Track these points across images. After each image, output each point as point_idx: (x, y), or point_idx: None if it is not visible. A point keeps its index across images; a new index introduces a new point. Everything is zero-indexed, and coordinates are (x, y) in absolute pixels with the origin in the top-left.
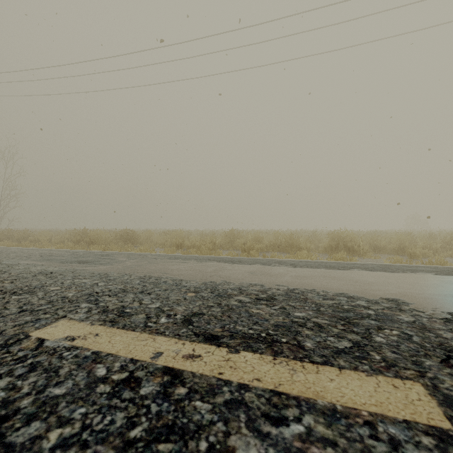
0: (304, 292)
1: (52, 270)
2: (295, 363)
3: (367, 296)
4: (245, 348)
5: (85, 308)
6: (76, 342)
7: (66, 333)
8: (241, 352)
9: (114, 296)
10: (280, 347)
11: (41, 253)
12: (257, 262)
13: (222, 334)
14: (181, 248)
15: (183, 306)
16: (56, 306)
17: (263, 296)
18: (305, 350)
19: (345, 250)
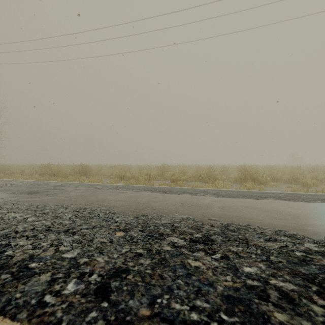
0: (240, 229)
1: None
2: None
3: (308, 234)
4: None
5: None
6: None
7: None
8: None
9: (31, 238)
10: None
11: (4, 184)
12: (185, 192)
13: None
14: (124, 178)
15: (106, 254)
16: None
17: (198, 235)
18: None
19: (250, 180)
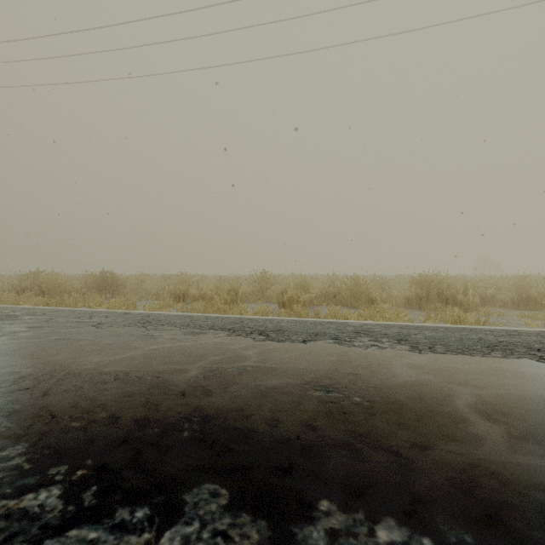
0: None
1: None
2: None
3: None
4: None
5: None
6: None
7: None
8: None
9: None
10: None
11: None
12: (319, 334)
13: None
14: (184, 299)
15: None
16: None
17: None
18: None
19: (438, 303)
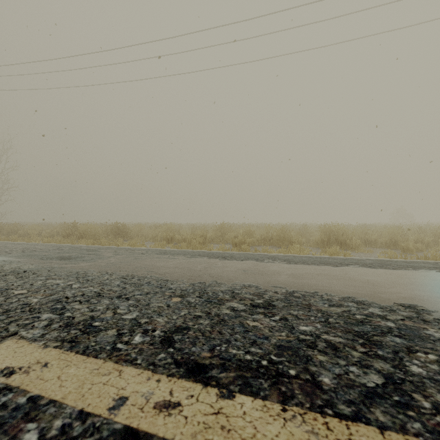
0: (306, 296)
1: (27, 268)
2: (314, 418)
3: (378, 300)
4: (242, 388)
5: (45, 320)
6: (14, 378)
7: (6, 361)
8: (236, 395)
9: (85, 303)
10: (289, 386)
11: (24, 248)
12: (250, 258)
13: (211, 362)
14: (172, 241)
15: (165, 316)
16: (11, 317)
17: (259, 301)
18: (323, 390)
19: (336, 244)
